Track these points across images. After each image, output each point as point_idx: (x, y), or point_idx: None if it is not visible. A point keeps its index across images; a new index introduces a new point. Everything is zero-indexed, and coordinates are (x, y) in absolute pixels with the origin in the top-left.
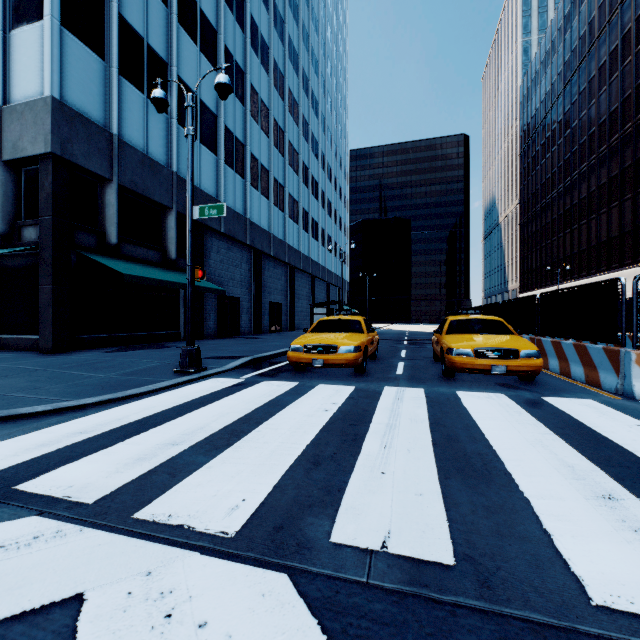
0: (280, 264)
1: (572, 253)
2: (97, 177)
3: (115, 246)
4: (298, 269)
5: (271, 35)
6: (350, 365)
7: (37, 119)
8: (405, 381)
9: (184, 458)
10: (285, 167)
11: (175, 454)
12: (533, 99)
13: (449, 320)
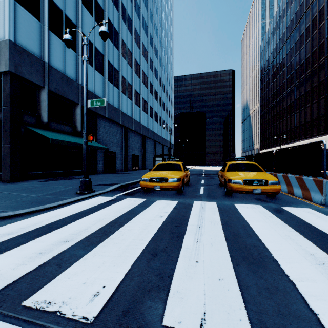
0: (138, 134)
1: (287, 130)
2: (36, 85)
3: (46, 123)
4: (147, 137)
5: (133, 14)
6: (175, 189)
7: (1, 52)
8: (205, 198)
9: (70, 252)
10: (140, 84)
11: (64, 249)
12: (267, 52)
13: (228, 164)
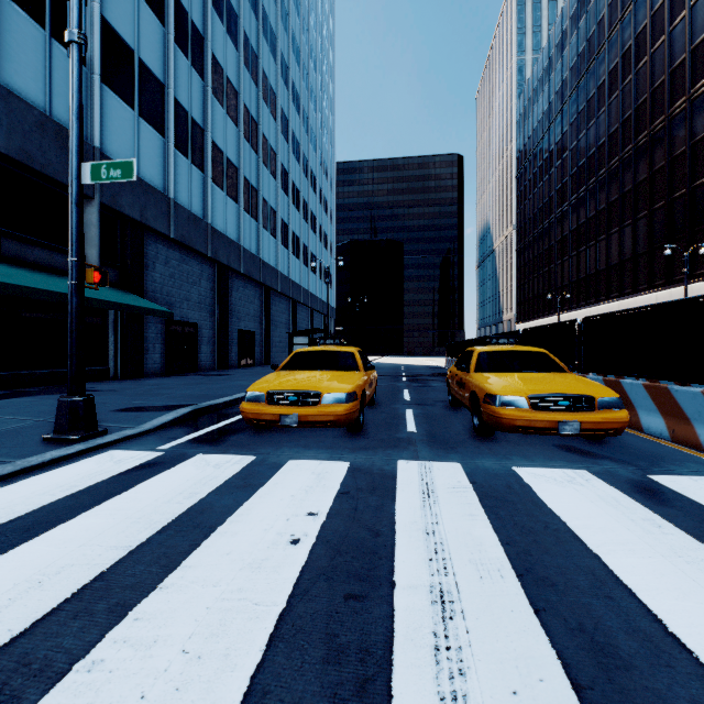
0: (253, 284)
1: (570, 281)
2: None
3: None
4: (276, 291)
5: (241, 1)
6: (341, 423)
7: None
8: (425, 446)
9: None
10: (259, 167)
11: None
12: (530, 118)
13: (477, 352)
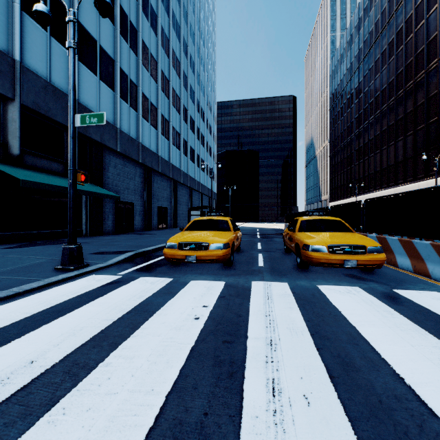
0: (166, 178)
1: (364, 175)
2: None
3: (17, 156)
4: (180, 183)
5: (159, 7)
6: (220, 260)
7: None
8: (268, 274)
9: None
10: (170, 107)
11: None
12: (338, 73)
13: (300, 220)
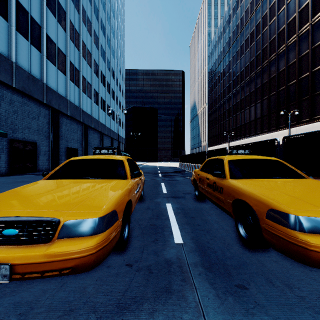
0: (76, 122)
1: (233, 128)
2: None
3: None
4: (91, 127)
5: None
6: (87, 266)
7: None
8: (206, 287)
9: None
10: (80, 58)
11: None
12: (214, 54)
13: (227, 160)
